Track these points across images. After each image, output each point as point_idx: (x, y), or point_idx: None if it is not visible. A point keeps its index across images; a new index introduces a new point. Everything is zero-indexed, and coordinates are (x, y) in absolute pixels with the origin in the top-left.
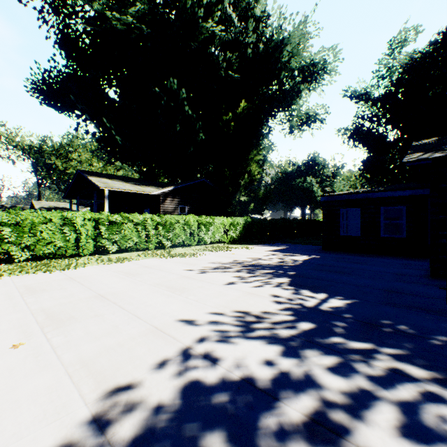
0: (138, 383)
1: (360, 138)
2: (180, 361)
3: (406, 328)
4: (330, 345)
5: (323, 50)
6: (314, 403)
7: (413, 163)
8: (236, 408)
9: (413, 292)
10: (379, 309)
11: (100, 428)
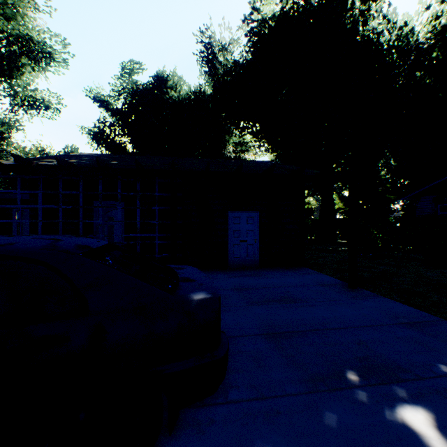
0: None
1: (103, 142)
2: None
3: None
4: None
5: (43, 31)
6: None
7: None
8: None
9: None
10: None
11: None
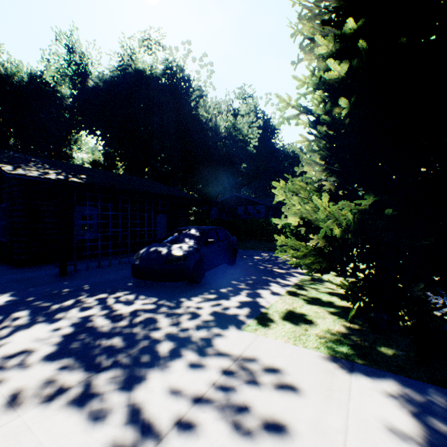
0: (16, 389)
1: None
2: (3, 370)
3: (70, 289)
4: (61, 308)
5: None
6: (103, 318)
7: (16, 176)
8: (90, 337)
9: (32, 277)
10: (38, 289)
11: (66, 390)
